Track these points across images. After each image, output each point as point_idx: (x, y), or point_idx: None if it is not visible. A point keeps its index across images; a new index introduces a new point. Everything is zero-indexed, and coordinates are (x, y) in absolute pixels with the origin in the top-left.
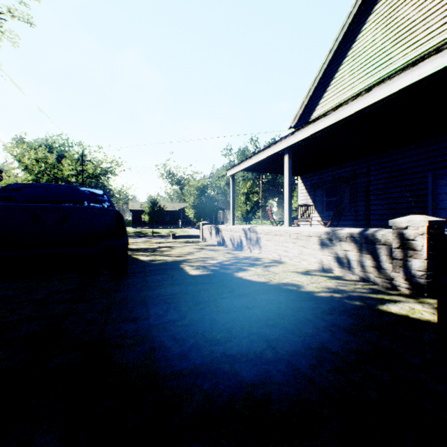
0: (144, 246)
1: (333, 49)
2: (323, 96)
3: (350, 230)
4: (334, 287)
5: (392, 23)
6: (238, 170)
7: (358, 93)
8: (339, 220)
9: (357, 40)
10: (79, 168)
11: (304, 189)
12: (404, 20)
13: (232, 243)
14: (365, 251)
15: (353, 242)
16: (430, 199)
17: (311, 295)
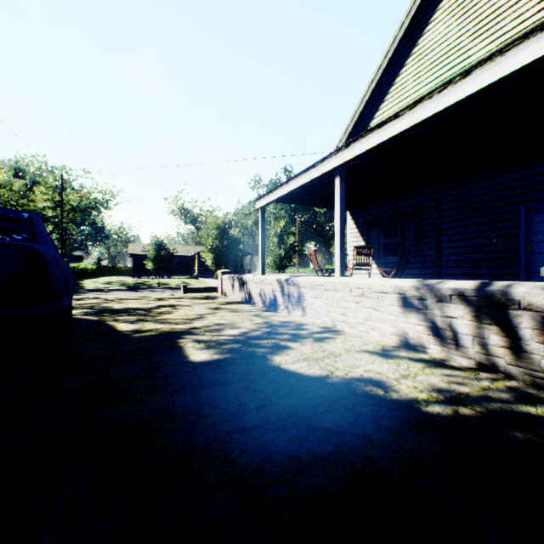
0: (135, 304)
1: (393, 46)
2: (380, 107)
3: (456, 283)
4: (447, 387)
5: (472, 10)
6: (270, 200)
7: (450, 80)
8: (405, 268)
9: (425, 33)
10: (57, 198)
11: (354, 228)
12: (487, 6)
13: (262, 300)
14: (488, 319)
15: (463, 304)
16: (523, 240)
17: (418, 411)
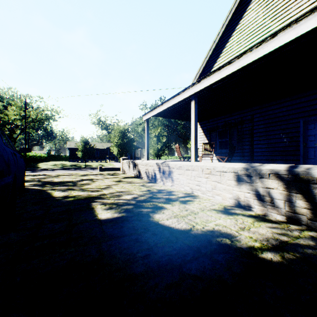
0: (67, 179)
1: (225, 24)
2: (217, 60)
3: (273, 166)
4: (272, 237)
5: (271, 3)
6: (152, 115)
7: (263, 39)
8: (232, 156)
9: (244, 17)
10: (22, 114)
11: (202, 132)
12: (280, 1)
13: (147, 175)
14: (295, 189)
15: (278, 180)
16: (301, 140)
17: (257, 257)
